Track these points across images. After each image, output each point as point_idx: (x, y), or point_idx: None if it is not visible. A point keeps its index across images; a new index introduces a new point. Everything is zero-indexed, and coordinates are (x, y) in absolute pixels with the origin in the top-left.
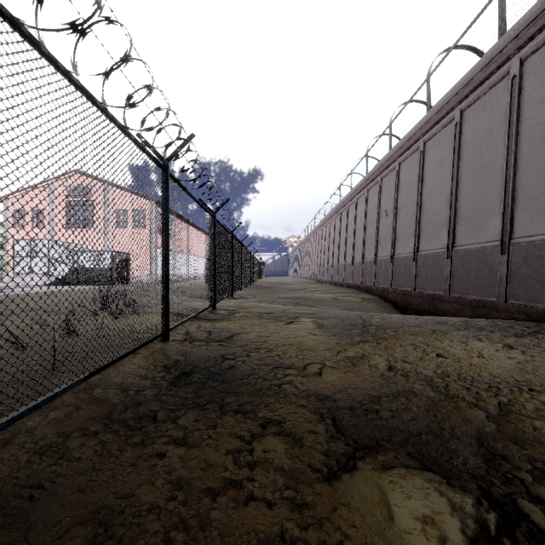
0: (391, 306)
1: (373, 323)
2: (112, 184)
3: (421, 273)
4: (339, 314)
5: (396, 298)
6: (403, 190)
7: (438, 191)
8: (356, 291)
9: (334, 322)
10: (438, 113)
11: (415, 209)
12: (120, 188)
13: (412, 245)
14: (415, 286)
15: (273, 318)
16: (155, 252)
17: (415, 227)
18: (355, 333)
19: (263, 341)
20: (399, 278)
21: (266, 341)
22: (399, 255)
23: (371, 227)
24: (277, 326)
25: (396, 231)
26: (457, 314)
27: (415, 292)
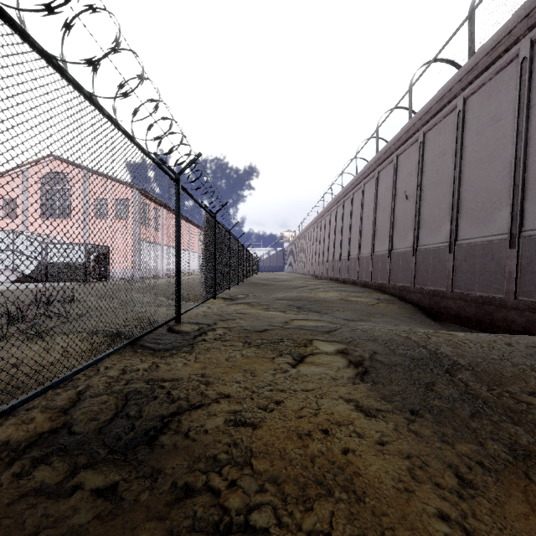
0: (415, 309)
1: (452, 359)
2: (92, 170)
3: (463, 269)
4: (372, 333)
5: (422, 299)
6: (430, 165)
7: (489, 158)
8: (366, 290)
9: (379, 357)
10: (491, 53)
11: (449, 187)
12: (100, 175)
13: (446, 233)
14: (452, 285)
15: (269, 347)
16: (139, 245)
17: (451, 209)
18: (457, 405)
19: (241, 460)
20: (426, 275)
21: (250, 459)
22: (426, 246)
23: (384, 215)
24: (276, 375)
25: (420, 216)
26: (532, 327)
27: (452, 293)
